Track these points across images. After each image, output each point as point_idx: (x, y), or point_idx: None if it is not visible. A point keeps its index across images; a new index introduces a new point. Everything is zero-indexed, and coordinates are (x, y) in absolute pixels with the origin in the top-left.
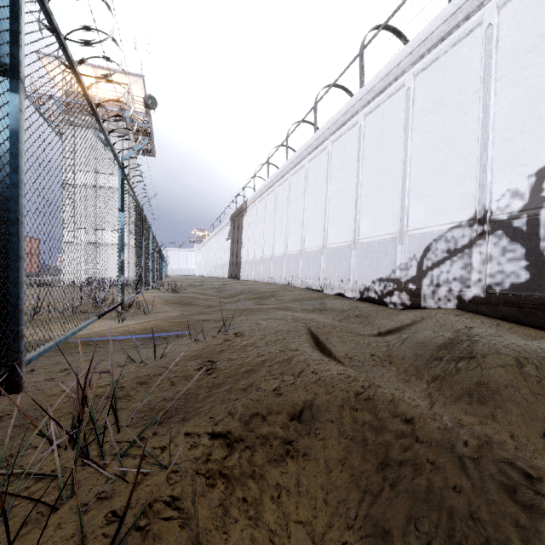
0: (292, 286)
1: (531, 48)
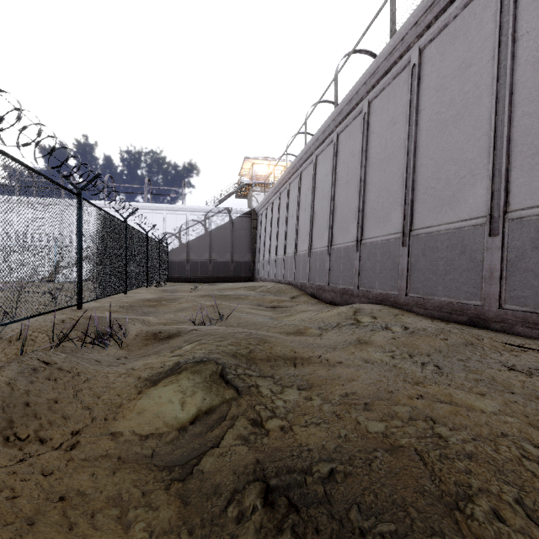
0: None
1: None
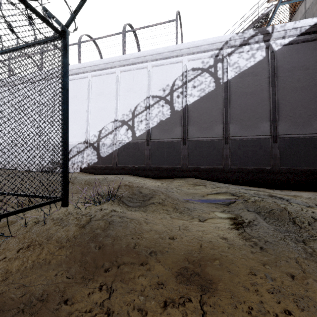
0: None
1: (99, 94)
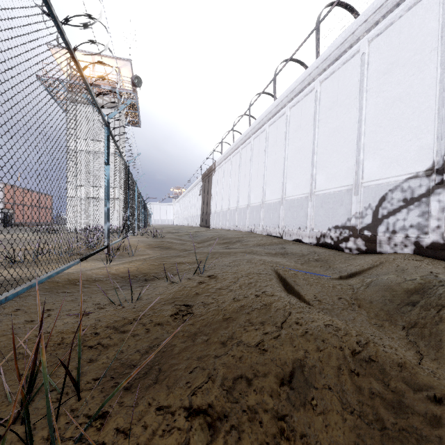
0: (254, 233)
1: None
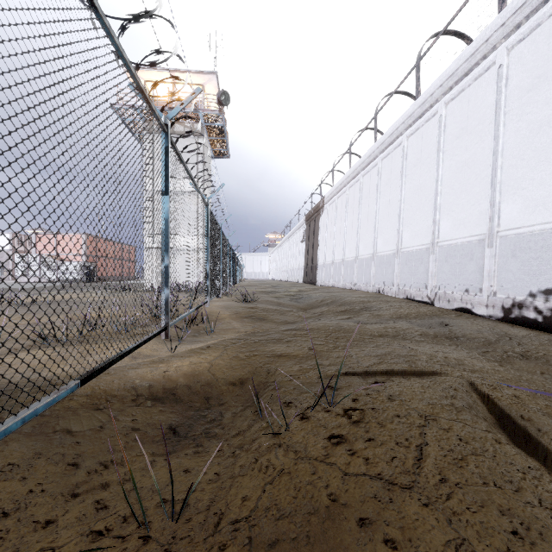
0: (384, 295)
1: None
